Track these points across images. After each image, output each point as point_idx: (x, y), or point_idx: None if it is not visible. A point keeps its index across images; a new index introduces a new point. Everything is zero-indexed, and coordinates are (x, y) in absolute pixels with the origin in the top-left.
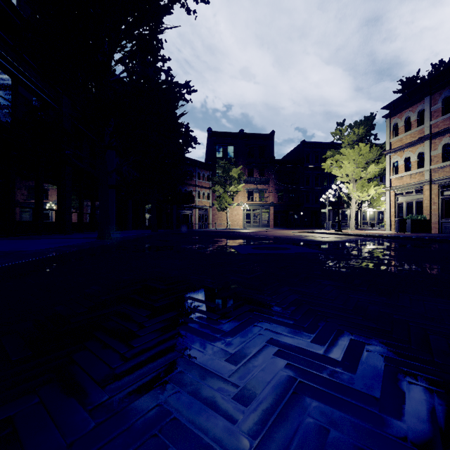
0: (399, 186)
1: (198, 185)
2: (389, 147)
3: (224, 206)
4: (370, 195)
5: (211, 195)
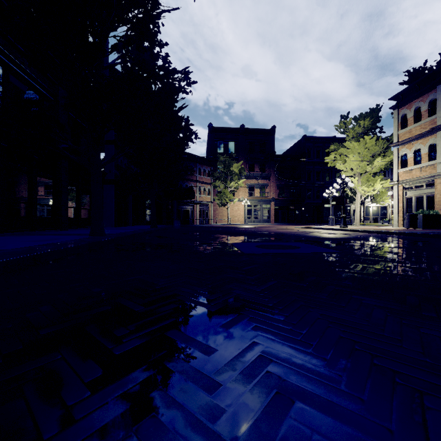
0: (408, 180)
1: (199, 181)
2: (396, 139)
3: (225, 201)
4: (373, 190)
5: (212, 191)
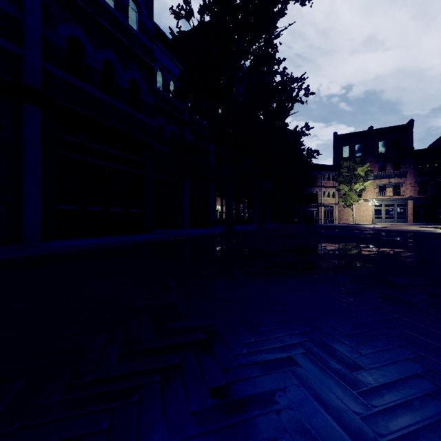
0: None
1: (323, 186)
2: None
3: (349, 203)
4: None
5: (336, 193)
